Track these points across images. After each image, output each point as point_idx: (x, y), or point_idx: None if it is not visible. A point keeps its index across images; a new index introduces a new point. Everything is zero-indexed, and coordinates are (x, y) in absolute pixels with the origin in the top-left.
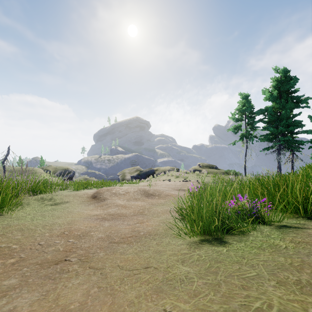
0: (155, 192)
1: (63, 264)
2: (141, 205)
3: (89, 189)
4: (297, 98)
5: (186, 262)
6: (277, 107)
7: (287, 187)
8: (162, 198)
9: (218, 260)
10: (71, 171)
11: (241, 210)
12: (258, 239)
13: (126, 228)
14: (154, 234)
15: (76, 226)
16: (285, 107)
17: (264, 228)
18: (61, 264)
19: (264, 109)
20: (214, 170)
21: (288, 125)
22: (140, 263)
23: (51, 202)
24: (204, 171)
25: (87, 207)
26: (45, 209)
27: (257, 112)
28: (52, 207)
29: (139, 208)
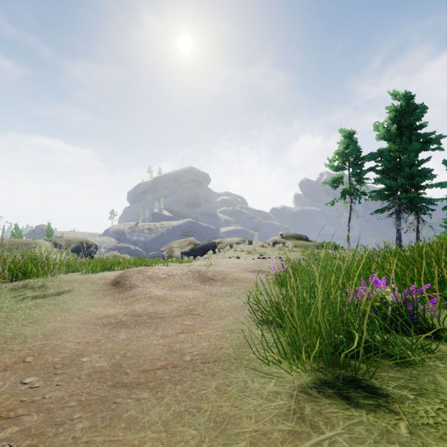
0: (216, 275)
1: None
2: (192, 297)
3: (114, 271)
4: (425, 136)
5: None
6: (395, 149)
7: None
8: (227, 284)
9: None
10: (93, 245)
11: (379, 308)
12: None
13: (158, 344)
14: (212, 359)
15: (58, 342)
16: (408, 149)
17: (446, 348)
18: None
19: (378, 153)
20: (304, 243)
21: (412, 175)
22: None
23: (39, 292)
24: (290, 244)
25: (100, 301)
26: (20, 306)
27: (366, 157)
28: (36, 301)
29: (189, 303)
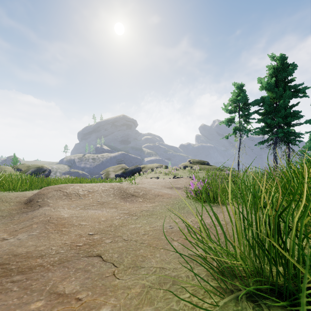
0: (138, 191)
1: None
2: (104, 218)
3: None
4: (295, 87)
5: None
6: (273, 96)
7: None
8: (148, 200)
9: None
10: (47, 170)
11: None
12: None
13: None
14: None
15: None
16: (283, 96)
17: None
18: None
19: (260, 99)
20: (206, 166)
21: (286, 116)
22: None
23: None
24: (196, 167)
25: None
26: None
27: (252, 102)
28: None
29: (96, 229)
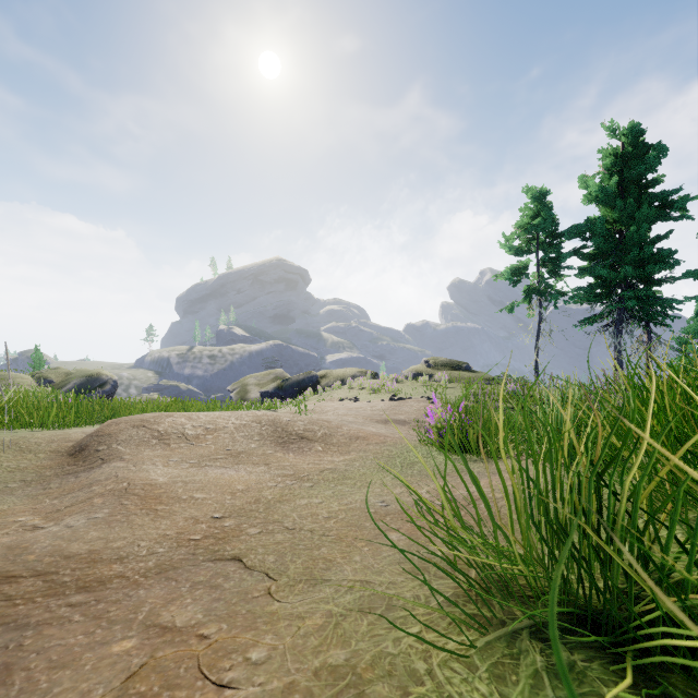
0: (313, 429)
1: None
2: (243, 485)
3: None
4: (663, 197)
5: None
6: (615, 218)
7: None
8: (336, 448)
9: None
10: (109, 382)
11: None
12: None
13: None
14: None
15: None
16: (636, 217)
17: None
18: None
19: (586, 225)
20: (465, 375)
21: (642, 261)
22: None
23: None
24: (441, 376)
25: None
26: None
27: (567, 231)
28: None
29: (227, 507)
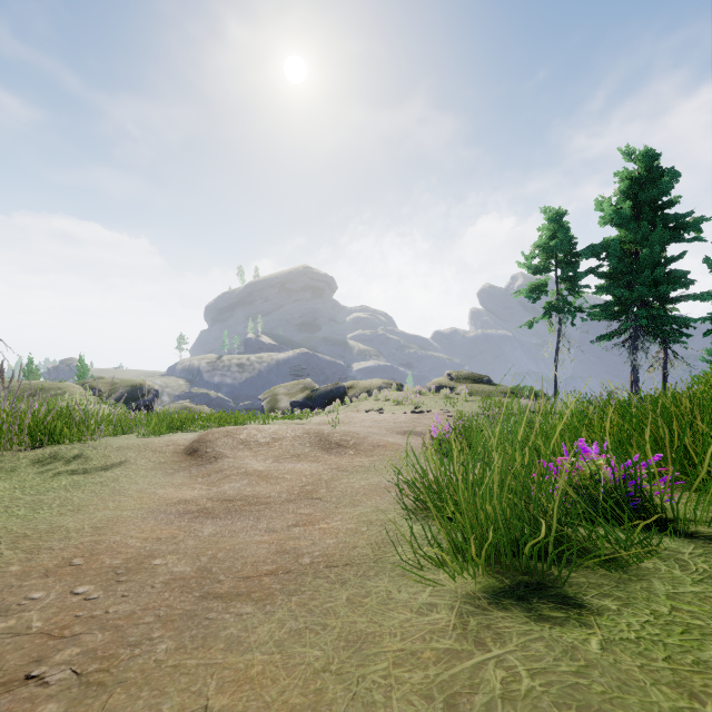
0: (346, 439)
1: (7, 702)
2: (309, 472)
3: (187, 432)
4: (677, 220)
5: (465, 705)
6: (630, 239)
7: (692, 423)
8: (363, 453)
9: (592, 704)
10: (151, 391)
11: (588, 488)
12: (685, 590)
13: (262, 542)
14: (342, 562)
15: (116, 538)
16: (650, 239)
17: (676, 545)
18: (3, 700)
19: (601, 246)
20: (485, 388)
21: (656, 281)
22: (286, 706)
23: (76, 464)
24: (462, 389)
25: (170, 478)
26: (50, 486)
27: (583, 251)
28: (74, 479)
29: (305, 482)
